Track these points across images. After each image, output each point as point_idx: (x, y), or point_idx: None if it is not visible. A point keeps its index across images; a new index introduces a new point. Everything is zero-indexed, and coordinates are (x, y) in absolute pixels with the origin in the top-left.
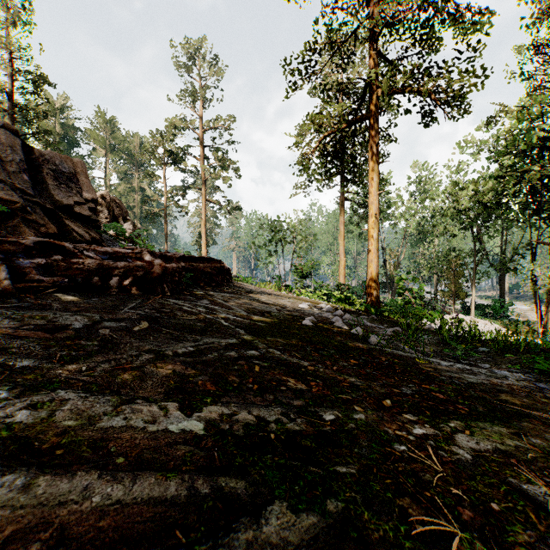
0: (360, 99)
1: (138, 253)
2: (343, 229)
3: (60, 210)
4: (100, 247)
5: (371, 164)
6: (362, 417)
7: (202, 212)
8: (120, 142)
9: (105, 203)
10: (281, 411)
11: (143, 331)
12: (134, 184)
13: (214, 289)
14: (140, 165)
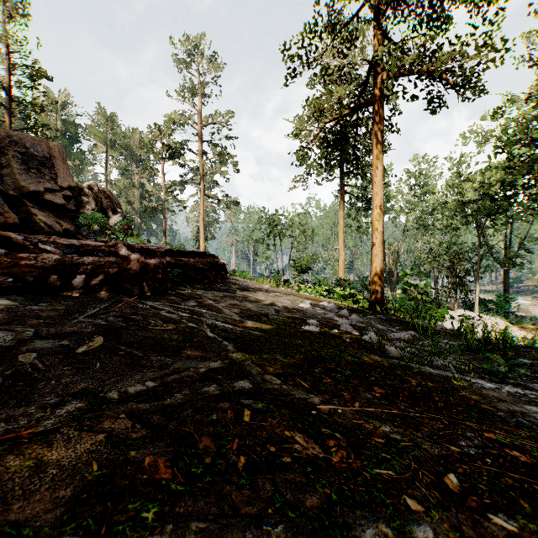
0: (363, 84)
1: (112, 247)
2: (342, 223)
3: (27, 197)
4: (62, 239)
5: (376, 152)
6: (429, 535)
7: (200, 207)
8: (120, 138)
9: (92, 194)
10: (285, 535)
11: (91, 353)
12: (134, 179)
13: (205, 286)
14: (140, 161)
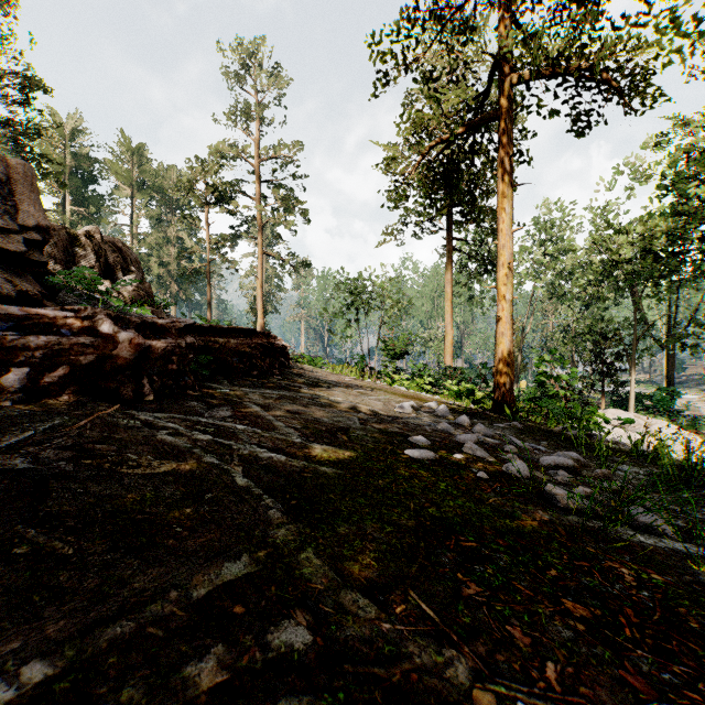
0: (483, 92)
1: (88, 319)
2: (450, 291)
3: None
4: None
5: (502, 187)
6: None
7: (257, 269)
8: (151, 177)
9: (92, 244)
10: None
11: None
12: (169, 233)
13: (254, 381)
14: (177, 208)
